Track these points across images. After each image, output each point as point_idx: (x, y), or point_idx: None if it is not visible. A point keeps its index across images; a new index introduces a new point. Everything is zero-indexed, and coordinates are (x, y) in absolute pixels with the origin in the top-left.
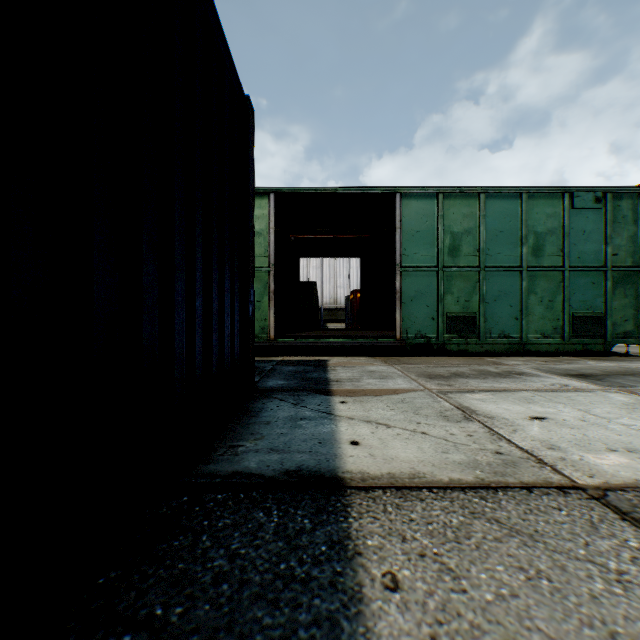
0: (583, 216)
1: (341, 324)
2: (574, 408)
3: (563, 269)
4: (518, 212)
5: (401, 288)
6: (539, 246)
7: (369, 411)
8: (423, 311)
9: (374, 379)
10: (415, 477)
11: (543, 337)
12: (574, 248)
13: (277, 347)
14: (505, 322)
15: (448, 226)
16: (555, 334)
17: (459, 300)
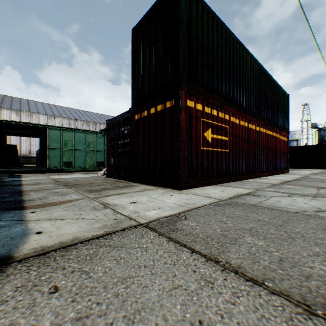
0: (100, 139)
1: (34, 165)
2: (69, 176)
3: (95, 151)
4: (84, 136)
5: (49, 154)
6: (89, 145)
7: (30, 178)
8: (56, 160)
9: (35, 176)
10: (32, 179)
11: (90, 167)
12: (98, 146)
13: (1, 171)
14: (80, 163)
15: (64, 138)
16: (93, 166)
17: (67, 158)
